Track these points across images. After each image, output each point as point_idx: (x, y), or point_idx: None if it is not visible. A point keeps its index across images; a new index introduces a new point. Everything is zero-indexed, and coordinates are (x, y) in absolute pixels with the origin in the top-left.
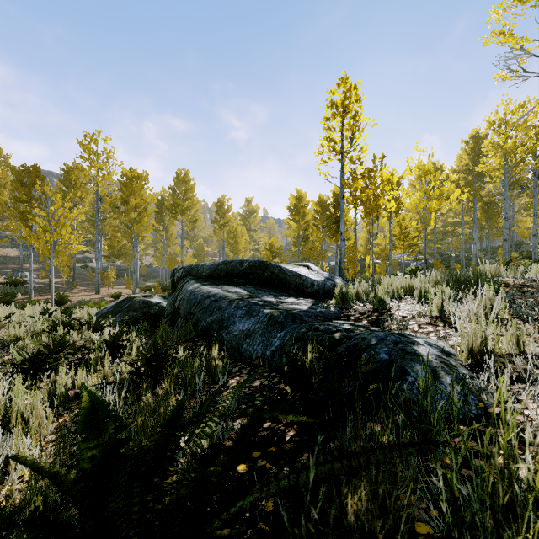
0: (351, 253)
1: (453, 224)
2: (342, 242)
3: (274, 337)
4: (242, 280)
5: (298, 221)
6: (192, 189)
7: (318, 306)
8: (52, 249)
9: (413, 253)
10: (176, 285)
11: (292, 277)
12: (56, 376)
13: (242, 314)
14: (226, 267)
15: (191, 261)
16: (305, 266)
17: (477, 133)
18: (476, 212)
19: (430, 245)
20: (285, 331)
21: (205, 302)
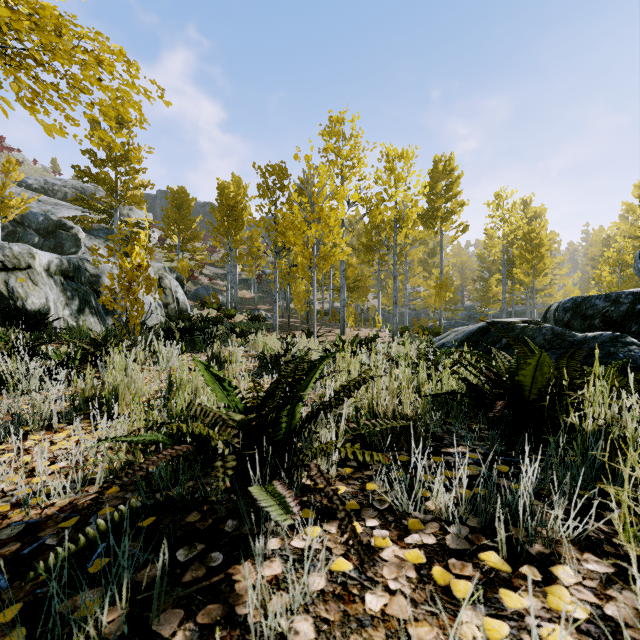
0: None
1: None
2: None
3: None
4: None
5: None
6: (457, 182)
7: None
8: (314, 254)
9: None
10: None
11: None
12: None
13: None
14: None
15: None
16: None
17: None
18: None
19: None
20: None
21: None
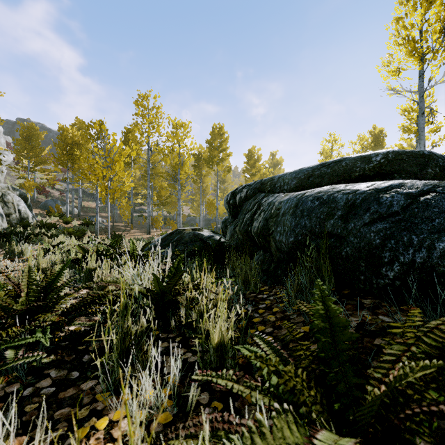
0: None
1: None
2: None
3: None
4: None
5: None
6: (226, 141)
7: None
8: (108, 186)
9: None
10: (238, 209)
11: None
12: (3, 394)
13: None
14: (331, 169)
15: (223, 209)
16: None
17: None
18: None
19: None
20: None
21: (385, 202)
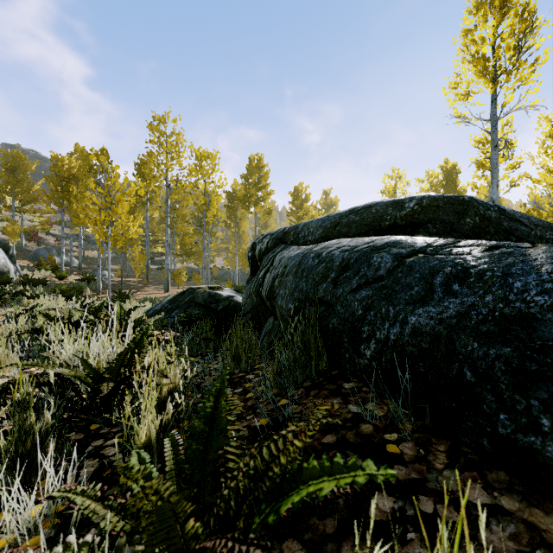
0: None
1: None
2: None
3: None
4: None
5: None
6: (266, 177)
7: None
8: (109, 232)
9: None
10: (258, 263)
11: (534, 228)
12: None
13: None
14: (359, 217)
15: None
16: None
17: None
18: None
19: None
20: None
21: (374, 263)
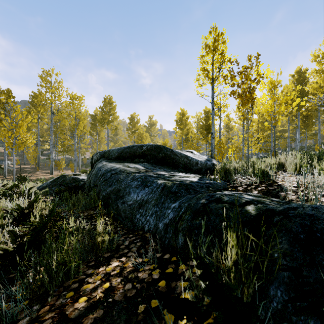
0: (220, 145)
1: (280, 131)
2: (212, 139)
3: (167, 208)
4: (142, 160)
5: (182, 128)
6: (114, 108)
7: (206, 179)
8: (14, 143)
9: (257, 148)
10: (94, 165)
11: (181, 157)
12: None
13: (137, 185)
14: (129, 150)
15: None
16: (189, 152)
17: (300, 69)
18: (299, 121)
19: (267, 144)
20: (180, 201)
21: (107, 175)
